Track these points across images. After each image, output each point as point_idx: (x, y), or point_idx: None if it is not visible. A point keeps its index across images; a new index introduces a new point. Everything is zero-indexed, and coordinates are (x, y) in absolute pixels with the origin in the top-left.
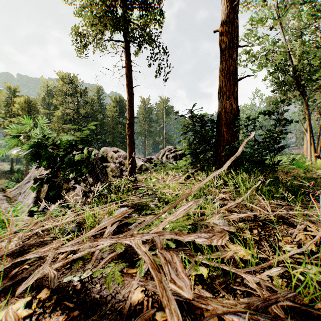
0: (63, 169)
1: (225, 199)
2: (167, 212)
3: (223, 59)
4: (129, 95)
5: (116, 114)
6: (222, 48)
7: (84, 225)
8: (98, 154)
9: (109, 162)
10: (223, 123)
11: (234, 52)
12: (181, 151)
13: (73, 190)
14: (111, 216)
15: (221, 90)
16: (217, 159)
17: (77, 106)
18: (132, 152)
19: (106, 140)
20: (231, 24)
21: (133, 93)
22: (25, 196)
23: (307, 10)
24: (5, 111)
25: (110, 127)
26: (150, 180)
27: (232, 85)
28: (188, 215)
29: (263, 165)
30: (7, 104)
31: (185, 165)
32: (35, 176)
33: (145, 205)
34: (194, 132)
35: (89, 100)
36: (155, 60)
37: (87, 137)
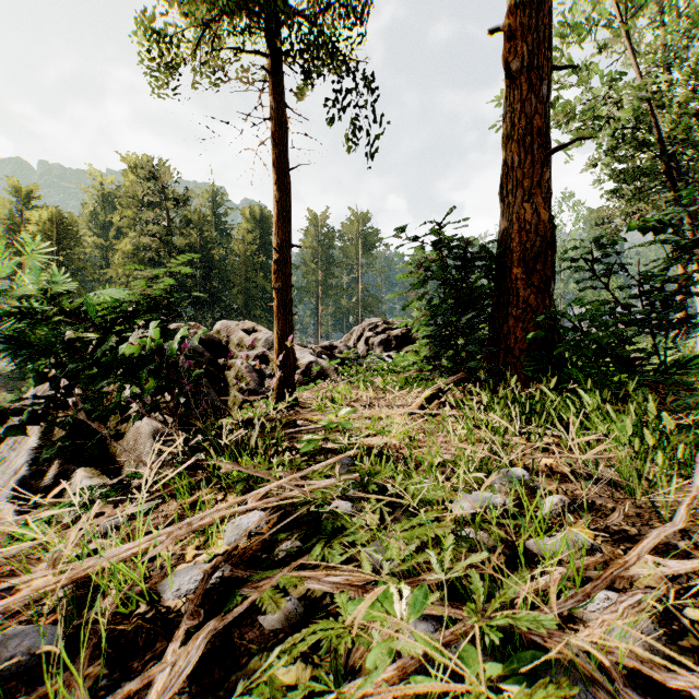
0: (95, 379)
1: (562, 477)
2: (417, 590)
3: (516, 100)
4: (279, 189)
5: (253, 248)
6: (512, 70)
7: (87, 619)
8: (206, 337)
9: (232, 356)
10: (517, 260)
11: (543, 82)
12: (400, 330)
13: (116, 441)
14: (205, 554)
15: (509, 177)
16: (501, 351)
17: (168, 230)
18: (285, 332)
19: (231, 304)
20: (537, 8)
21: (289, 183)
22: (17, 443)
23: (690, 5)
24: (7, 240)
25: (239, 277)
26: (331, 405)
27: (538, 163)
28: (494, 587)
29: (633, 368)
30: (13, 224)
31: (413, 363)
32: (47, 393)
33: (321, 514)
34: (443, 282)
35: (192, 215)
36: (344, 108)
37: (169, 293)
